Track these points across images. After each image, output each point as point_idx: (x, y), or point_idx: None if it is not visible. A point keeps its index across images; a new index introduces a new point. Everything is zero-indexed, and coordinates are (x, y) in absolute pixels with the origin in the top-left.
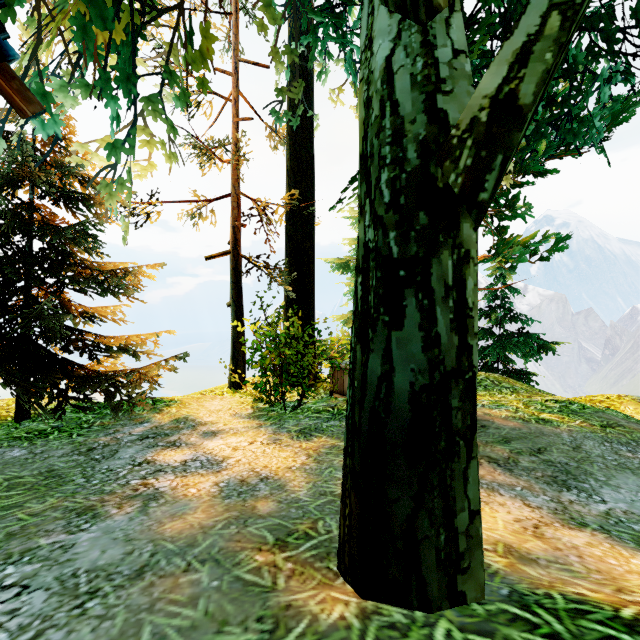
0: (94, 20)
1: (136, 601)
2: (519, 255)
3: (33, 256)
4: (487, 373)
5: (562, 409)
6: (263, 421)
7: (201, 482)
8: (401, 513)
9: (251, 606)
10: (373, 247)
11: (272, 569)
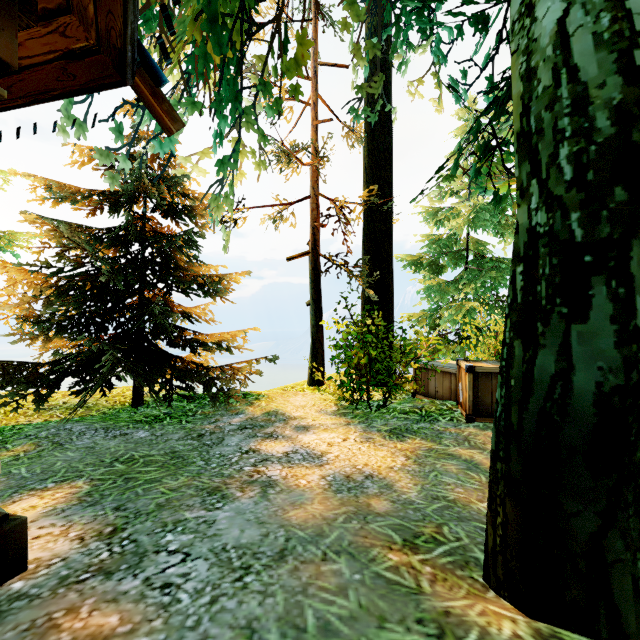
0: (211, 42)
1: (288, 582)
2: None
3: (146, 262)
4: None
5: None
6: (350, 419)
7: (308, 474)
8: (582, 529)
9: (404, 606)
10: (545, 231)
11: (411, 570)
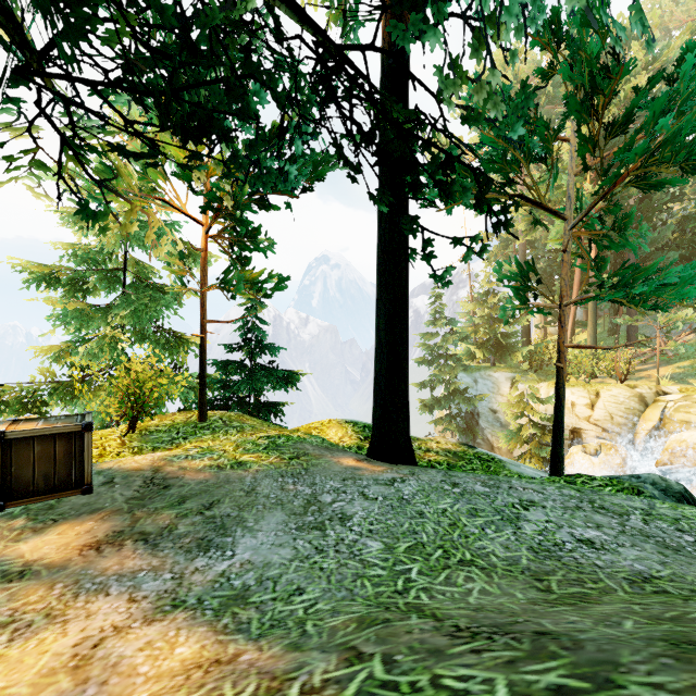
0: None
1: None
2: (237, 289)
3: None
4: (225, 412)
5: (269, 445)
6: None
7: None
8: None
9: None
10: None
11: None
